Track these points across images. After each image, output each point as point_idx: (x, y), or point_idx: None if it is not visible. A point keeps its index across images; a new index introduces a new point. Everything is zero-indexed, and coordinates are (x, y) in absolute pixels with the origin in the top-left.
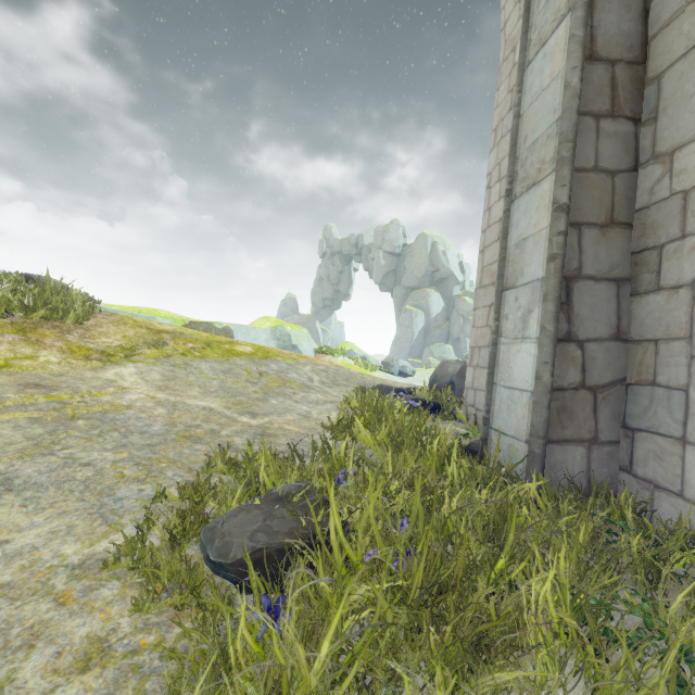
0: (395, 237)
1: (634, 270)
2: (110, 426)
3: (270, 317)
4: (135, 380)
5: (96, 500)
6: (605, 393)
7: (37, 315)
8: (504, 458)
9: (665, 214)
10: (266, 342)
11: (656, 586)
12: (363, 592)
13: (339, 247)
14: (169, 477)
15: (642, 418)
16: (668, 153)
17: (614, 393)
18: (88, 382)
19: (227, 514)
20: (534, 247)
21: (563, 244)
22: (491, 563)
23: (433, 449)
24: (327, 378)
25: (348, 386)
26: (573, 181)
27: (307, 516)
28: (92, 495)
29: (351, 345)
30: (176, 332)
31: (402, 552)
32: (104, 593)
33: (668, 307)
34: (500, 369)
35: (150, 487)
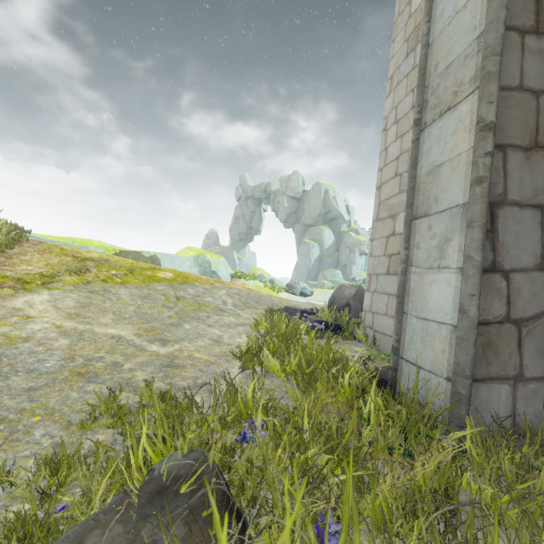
0: (296, 185)
1: None
2: None
3: (194, 247)
4: (45, 308)
5: None
6: (530, 327)
7: None
8: (419, 392)
9: None
10: (190, 268)
11: None
12: None
13: (252, 192)
14: (36, 439)
15: None
16: None
17: (538, 326)
18: None
19: (70, 536)
20: (452, 172)
21: (490, 166)
22: None
23: (345, 382)
24: (239, 301)
25: (258, 307)
26: (498, 100)
27: (193, 536)
28: None
29: (261, 271)
30: (101, 260)
31: None
32: None
33: None
34: (411, 299)
35: (2, 459)
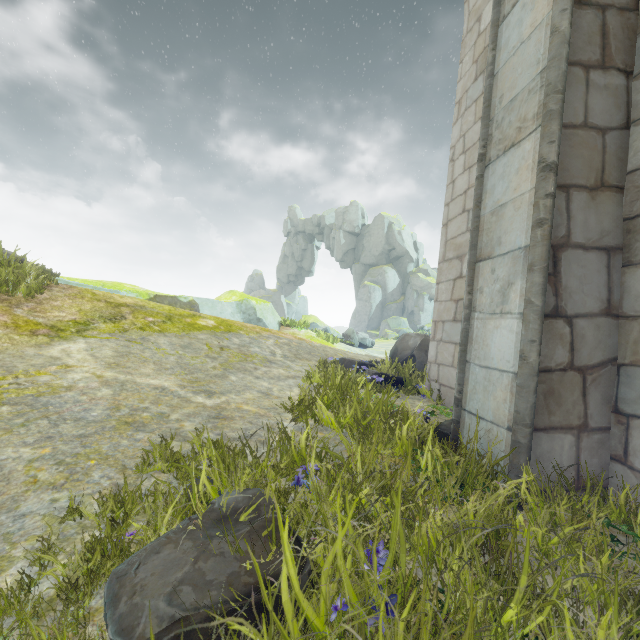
0: (355, 218)
1: (627, 238)
2: (39, 412)
3: (236, 291)
4: (83, 357)
5: None
6: (595, 374)
7: None
8: (480, 445)
9: None
10: (232, 315)
11: None
12: None
13: (302, 226)
14: (95, 480)
15: (639, 403)
16: None
17: (604, 374)
18: (28, 360)
19: (147, 548)
20: (515, 212)
21: (551, 208)
22: (498, 613)
23: (403, 434)
24: (290, 351)
25: (310, 359)
26: (561, 139)
27: (255, 550)
28: None
29: (313, 318)
30: (137, 306)
31: (384, 615)
32: None
33: None
34: (474, 347)
35: (67, 495)
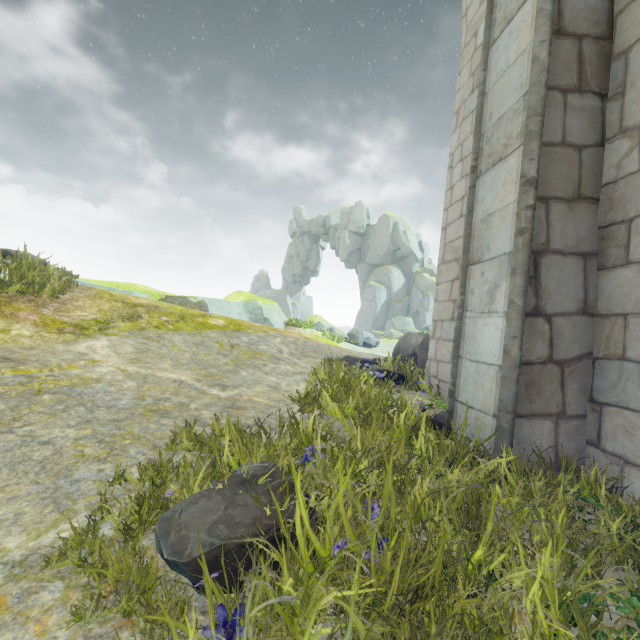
0: (360, 218)
1: (601, 245)
2: (76, 400)
3: (243, 292)
4: (107, 353)
5: (51, 482)
6: (572, 367)
7: (13, 289)
8: (471, 431)
9: (633, 188)
10: (239, 315)
11: (638, 573)
12: (332, 600)
13: (308, 227)
14: (132, 455)
15: (610, 393)
16: (637, 127)
17: (581, 367)
18: (59, 356)
19: (186, 501)
20: (501, 221)
21: (531, 218)
22: (468, 553)
23: (401, 422)
24: (296, 350)
25: (316, 357)
26: (541, 156)
27: (272, 503)
28: (48, 477)
29: (319, 318)
30: (151, 306)
31: (374, 546)
32: (44, 597)
33: (638, 282)
34: (465, 343)
35: (110, 466)
